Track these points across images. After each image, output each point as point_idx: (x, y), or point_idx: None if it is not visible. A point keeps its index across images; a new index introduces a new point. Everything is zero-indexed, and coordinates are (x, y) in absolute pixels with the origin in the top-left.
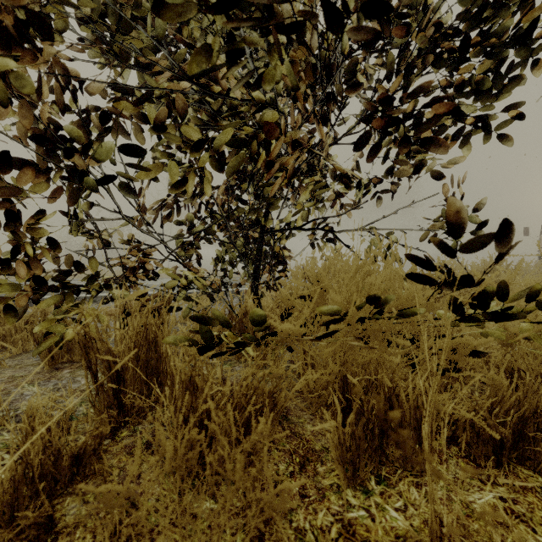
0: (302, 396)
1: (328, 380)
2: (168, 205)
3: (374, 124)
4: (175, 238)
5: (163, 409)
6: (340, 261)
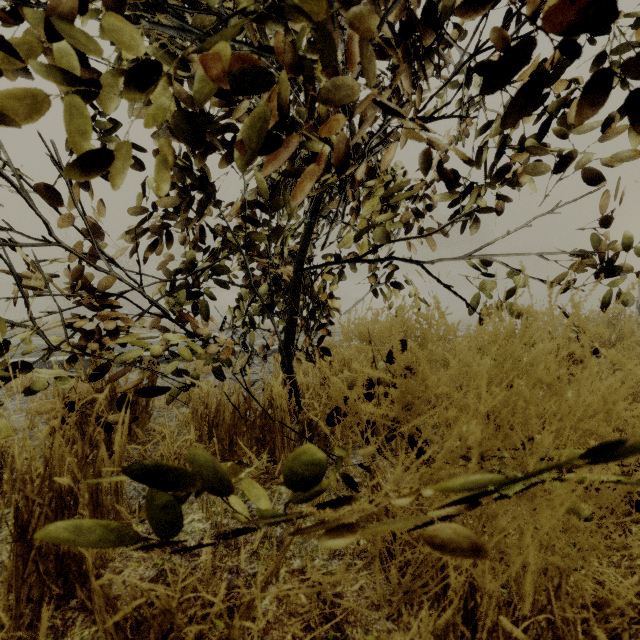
0: (369, 569)
1: (446, 620)
2: (155, 229)
3: (561, 3)
4: (163, 280)
5: (89, 632)
6: (417, 315)
